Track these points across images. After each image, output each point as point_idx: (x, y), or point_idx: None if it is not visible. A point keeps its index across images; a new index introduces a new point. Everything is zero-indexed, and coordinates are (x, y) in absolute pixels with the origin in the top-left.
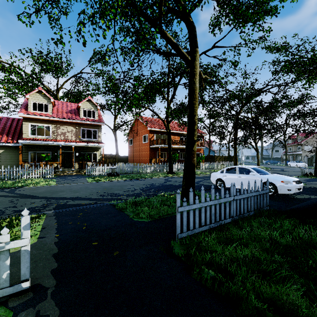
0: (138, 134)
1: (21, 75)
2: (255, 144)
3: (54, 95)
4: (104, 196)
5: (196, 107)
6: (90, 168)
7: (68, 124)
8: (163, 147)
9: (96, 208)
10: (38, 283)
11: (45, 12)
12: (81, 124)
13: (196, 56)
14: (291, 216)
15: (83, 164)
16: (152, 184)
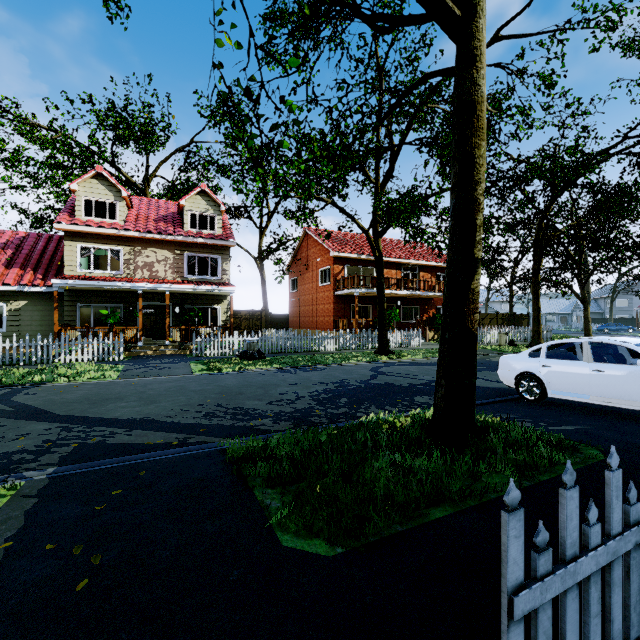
0: (309, 268)
1: (71, 148)
2: (580, 286)
3: (141, 192)
4: (213, 419)
5: (481, 157)
6: (203, 340)
7: (159, 245)
8: (363, 295)
9: (175, 466)
10: None
11: None
12: (186, 245)
13: (480, 4)
14: None
15: (188, 331)
16: (341, 381)
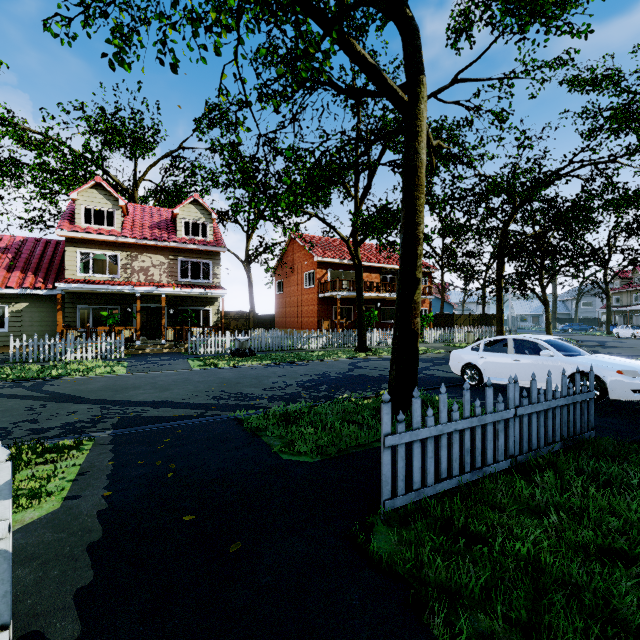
0: (295, 271)
1: (64, 155)
2: (542, 289)
3: (129, 195)
4: (221, 400)
5: (420, 206)
6: (198, 339)
7: (154, 251)
8: (345, 297)
9: (201, 428)
10: (38, 630)
11: (101, 15)
12: (179, 250)
13: (421, 93)
14: None
15: (183, 331)
16: (323, 373)
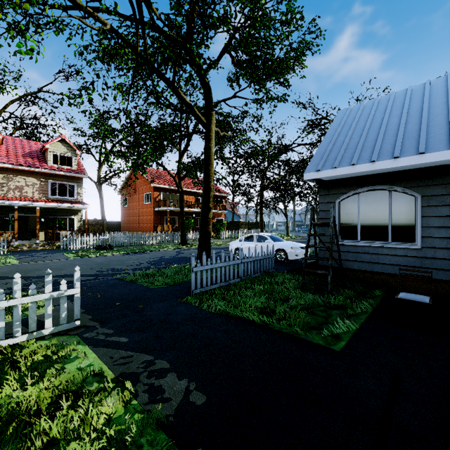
0: (137, 192)
1: None
2: (285, 208)
3: None
4: (103, 272)
5: (212, 173)
6: (68, 239)
7: (27, 174)
8: (172, 211)
9: (100, 283)
10: (84, 325)
11: (18, 34)
12: (49, 175)
13: (212, 120)
14: (288, 274)
15: (54, 233)
16: (161, 257)
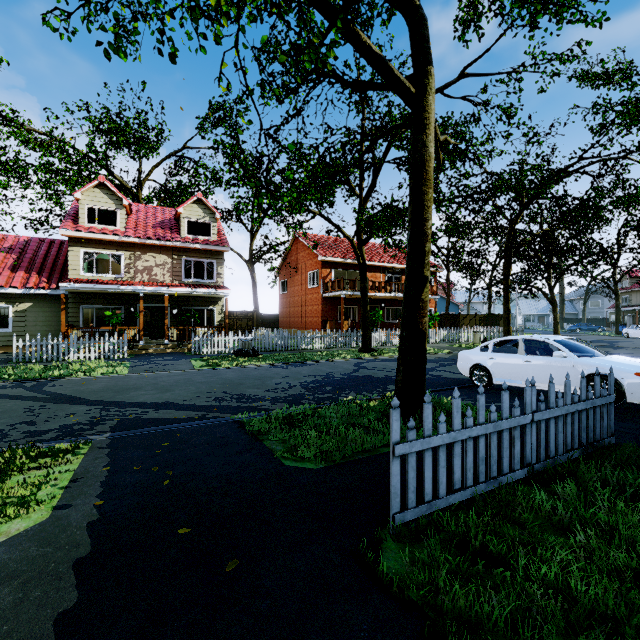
0: (299, 271)
1: (68, 155)
2: (550, 289)
3: (133, 195)
4: (222, 402)
5: (428, 201)
6: (201, 339)
7: (157, 250)
8: (350, 297)
9: (202, 431)
10: None
11: (101, 9)
12: (183, 250)
13: (429, 85)
14: None
15: (186, 331)
16: (327, 374)
